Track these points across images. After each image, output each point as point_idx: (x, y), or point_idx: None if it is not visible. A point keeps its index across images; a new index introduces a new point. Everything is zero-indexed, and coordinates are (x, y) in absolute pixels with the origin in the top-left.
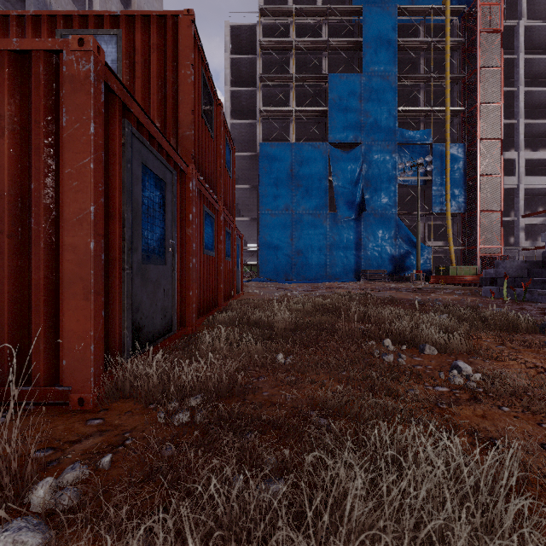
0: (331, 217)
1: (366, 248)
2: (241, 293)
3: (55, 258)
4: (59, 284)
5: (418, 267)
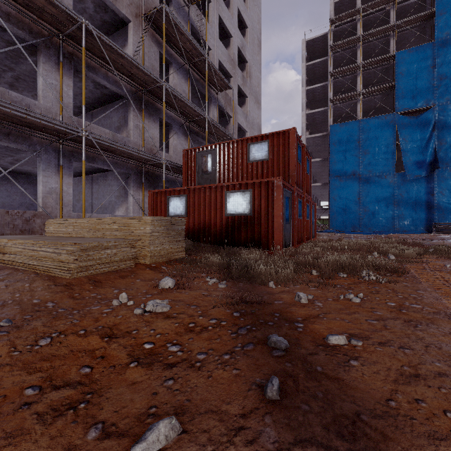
0: (398, 177)
1: (439, 203)
2: (314, 238)
3: (273, 224)
4: (273, 229)
5: None
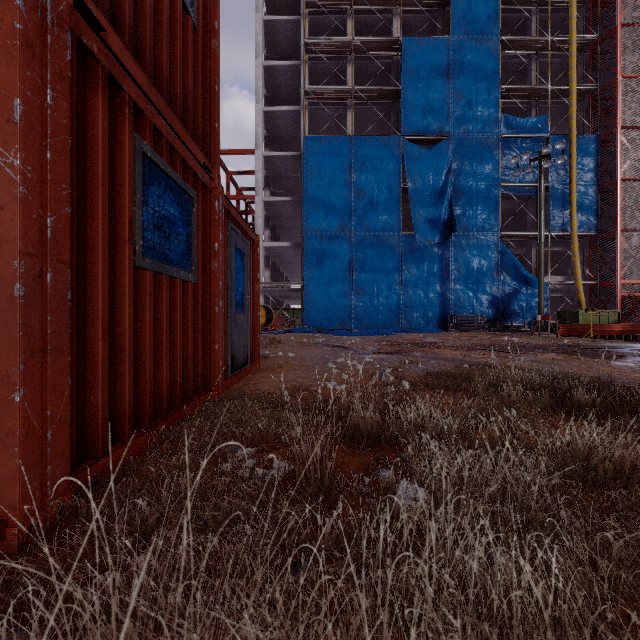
0: (406, 241)
1: (455, 285)
2: (250, 365)
3: None
4: None
5: (541, 311)
